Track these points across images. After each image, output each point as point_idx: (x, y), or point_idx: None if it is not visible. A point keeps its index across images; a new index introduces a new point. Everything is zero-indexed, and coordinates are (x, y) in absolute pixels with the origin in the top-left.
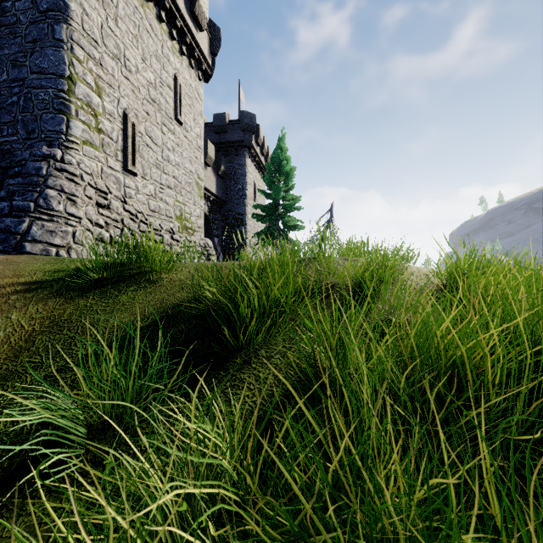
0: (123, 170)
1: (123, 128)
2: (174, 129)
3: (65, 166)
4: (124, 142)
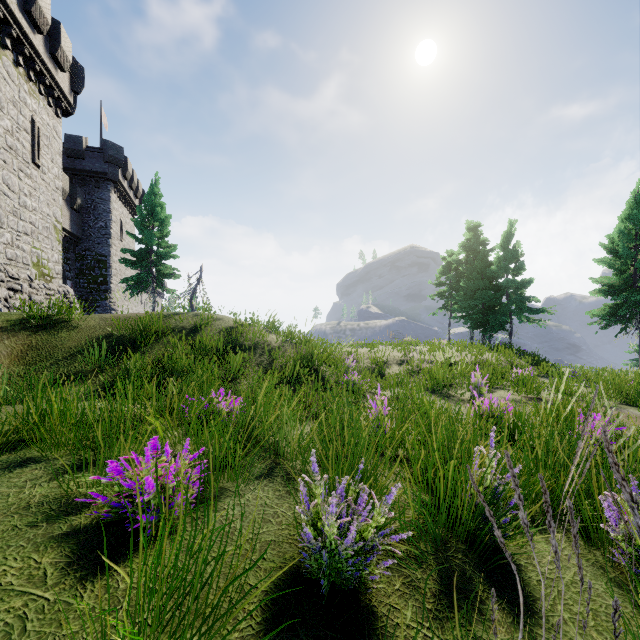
0: None
1: None
2: (31, 173)
3: None
4: None
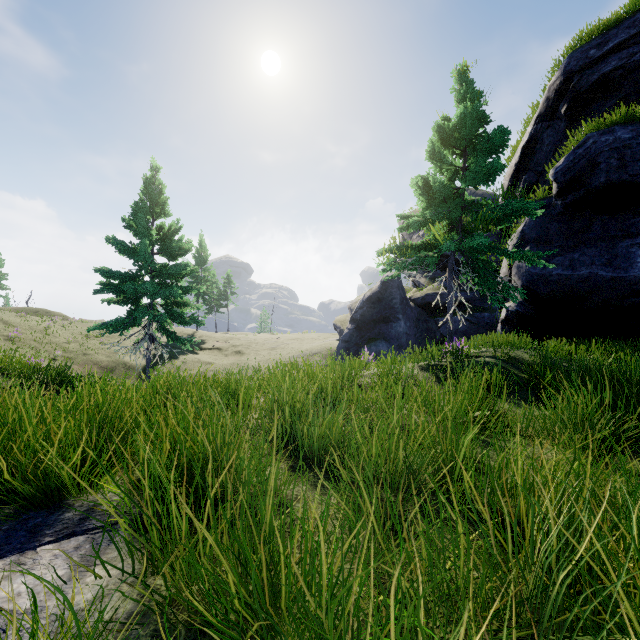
0: None
1: None
2: None
3: None
4: None
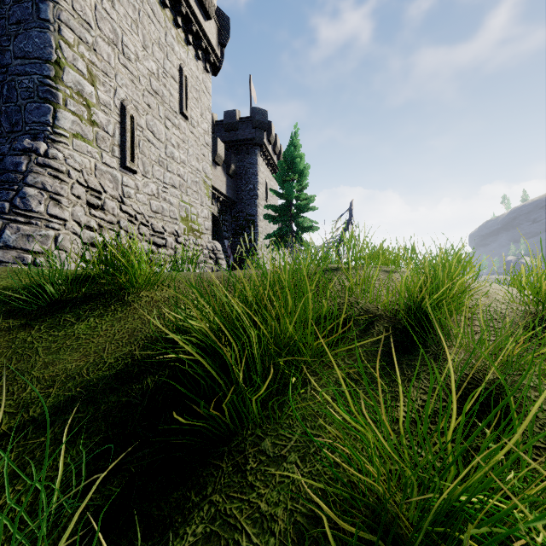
0: (121, 168)
1: (121, 121)
2: (179, 124)
3: (49, 161)
4: (121, 136)
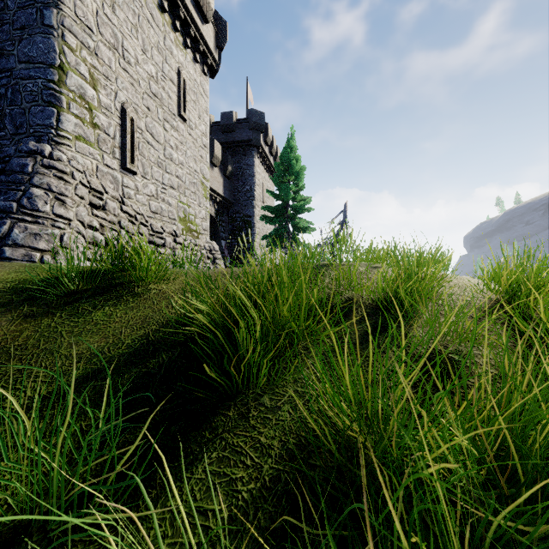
0: (121, 169)
1: (121, 123)
2: (177, 126)
3: (54, 163)
4: (122, 138)
